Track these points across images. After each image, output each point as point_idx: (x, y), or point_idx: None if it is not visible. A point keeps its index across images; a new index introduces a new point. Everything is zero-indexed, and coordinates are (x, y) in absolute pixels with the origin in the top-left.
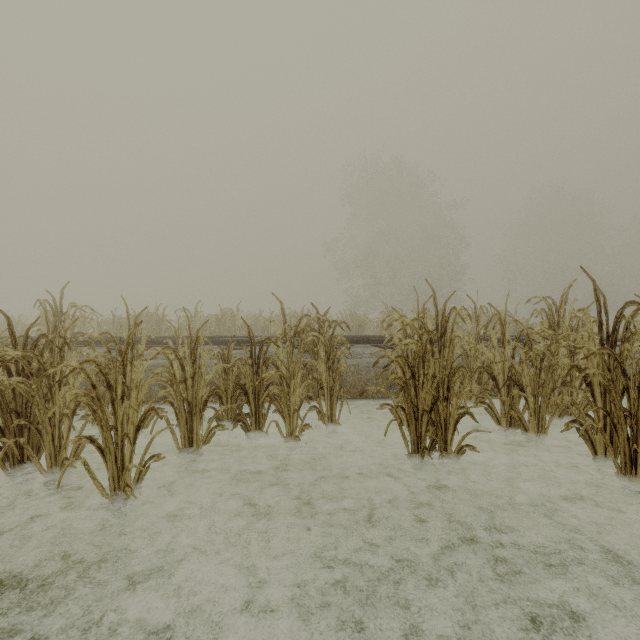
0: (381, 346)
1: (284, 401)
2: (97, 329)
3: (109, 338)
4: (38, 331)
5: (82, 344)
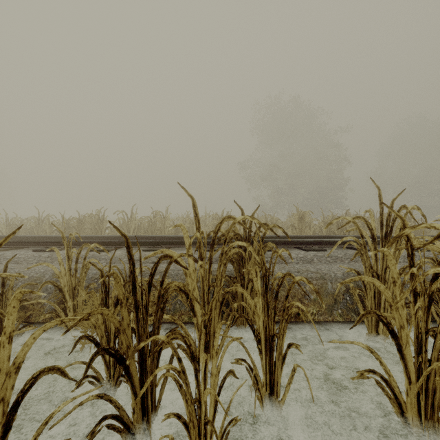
0: (305, 249)
1: (187, 391)
2: (48, 228)
3: (49, 237)
4: (3, 230)
5: (12, 244)
